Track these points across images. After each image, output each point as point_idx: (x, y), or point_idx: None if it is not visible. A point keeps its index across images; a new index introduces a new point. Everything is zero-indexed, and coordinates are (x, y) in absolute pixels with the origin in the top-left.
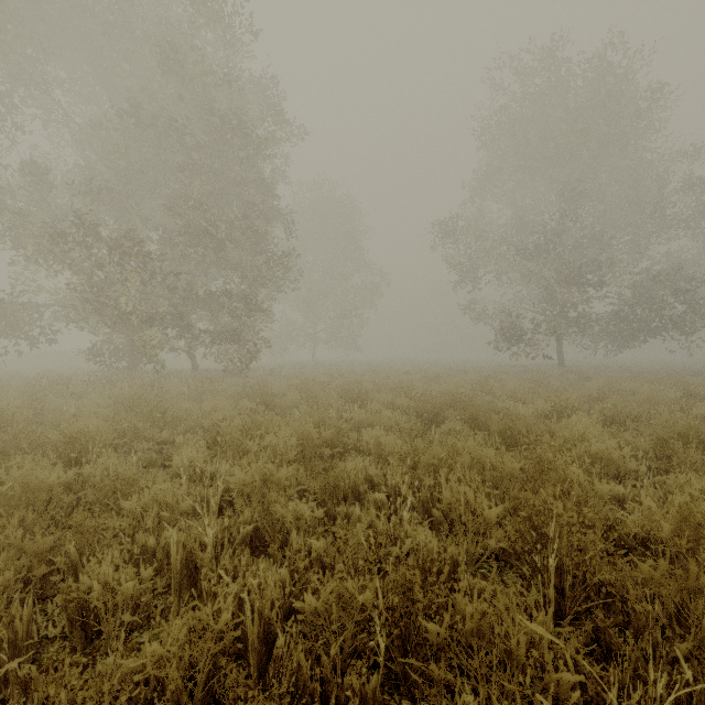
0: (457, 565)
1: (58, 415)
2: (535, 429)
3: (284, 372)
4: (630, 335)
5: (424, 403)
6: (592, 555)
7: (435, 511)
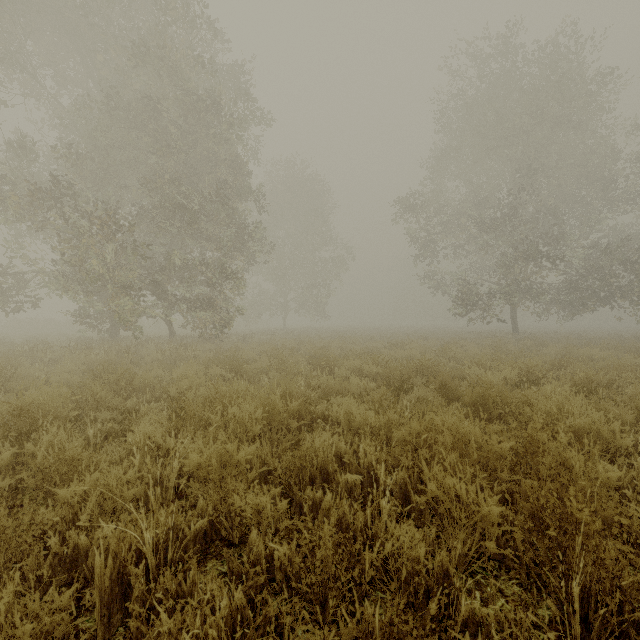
0: (450, 578)
1: (26, 383)
2: (508, 397)
3: (256, 339)
4: (581, 303)
5: (392, 370)
6: (621, 572)
7: (415, 498)
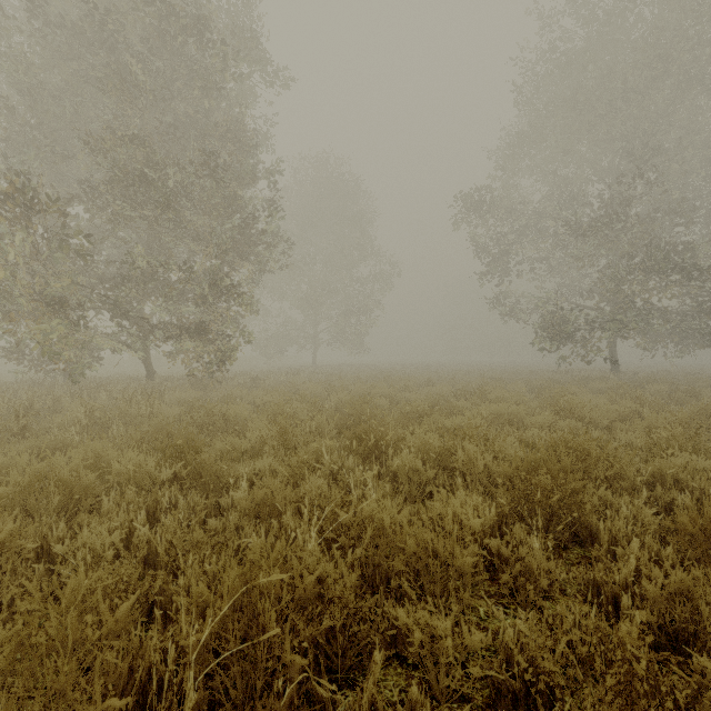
0: None
1: None
2: None
3: (270, 381)
4: None
5: (523, 467)
6: None
7: None
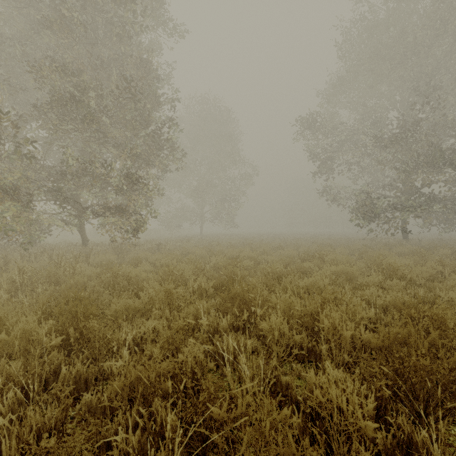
0: None
1: None
2: None
3: (169, 246)
4: None
5: (390, 339)
6: None
7: None
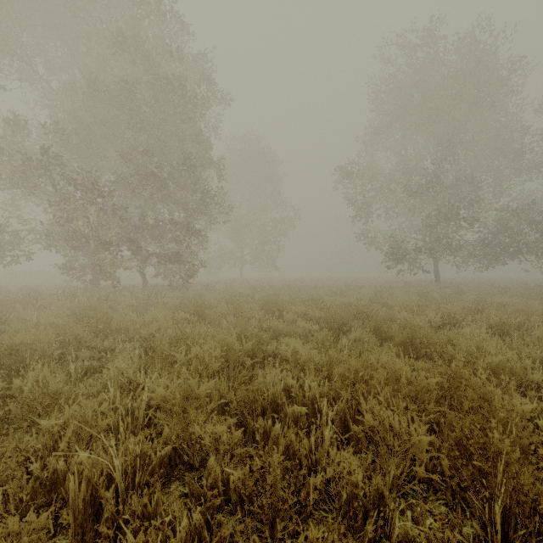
0: (384, 500)
1: (18, 325)
2: (433, 338)
3: (217, 287)
4: (494, 257)
5: (332, 314)
6: (537, 496)
7: (353, 427)
